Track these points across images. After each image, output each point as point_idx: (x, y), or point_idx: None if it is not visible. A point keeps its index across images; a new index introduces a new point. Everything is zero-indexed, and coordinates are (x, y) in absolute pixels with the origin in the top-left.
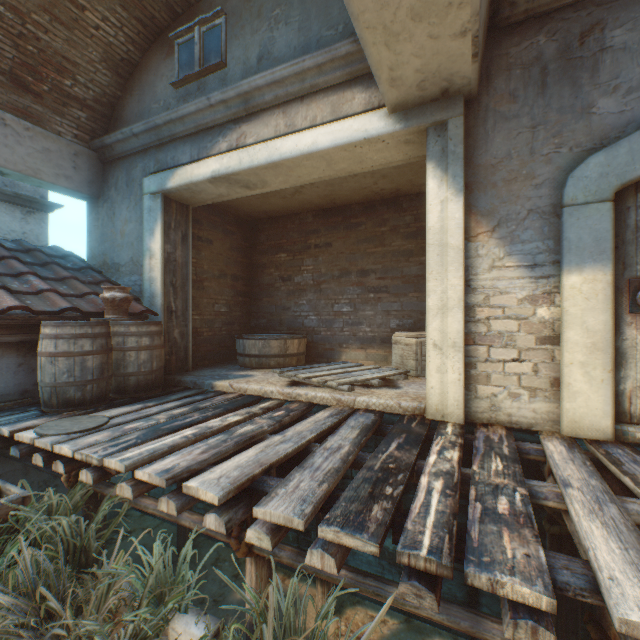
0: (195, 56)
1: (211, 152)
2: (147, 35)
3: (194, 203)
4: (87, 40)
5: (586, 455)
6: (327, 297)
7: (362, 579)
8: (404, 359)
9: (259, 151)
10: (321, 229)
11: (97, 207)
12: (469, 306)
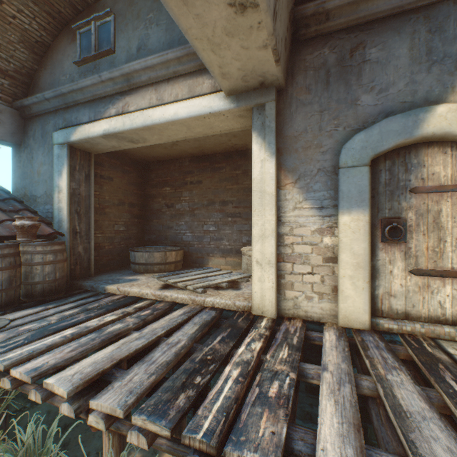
0: (92, 43)
1: (104, 115)
2: (56, 24)
3: (95, 151)
4: (6, 26)
5: (348, 342)
6: (199, 220)
7: (176, 446)
8: (248, 266)
9: (137, 117)
10: (195, 170)
11: (19, 152)
12: (280, 235)
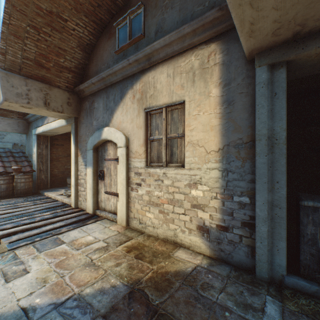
0: None
1: (44, 123)
2: None
3: (49, 135)
4: None
5: (75, 216)
6: None
7: None
8: None
9: (48, 126)
10: None
11: (27, 136)
12: (78, 175)
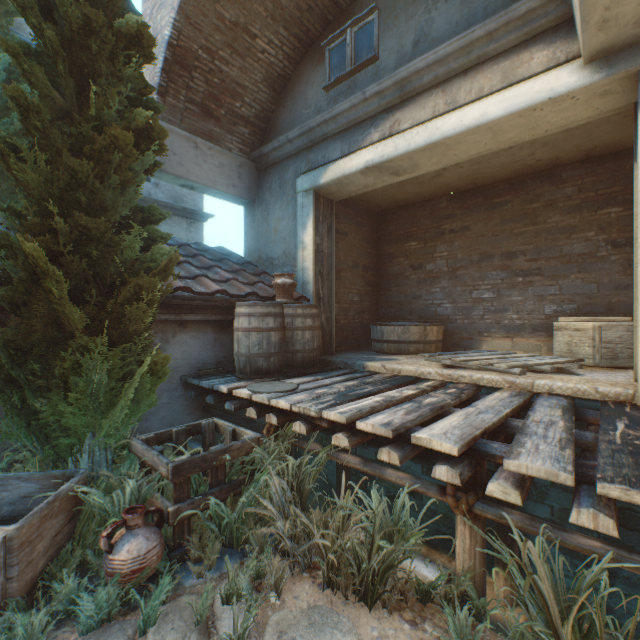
0: (347, 57)
1: (362, 144)
2: (300, 49)
3: (338, 197)
4: (254, 64)
5: None
6: (464, 283)
7: (626, 554)
8: (573, 346)
9: (417, 134)
10: (456, 213)
11: (253, 210)
12: None
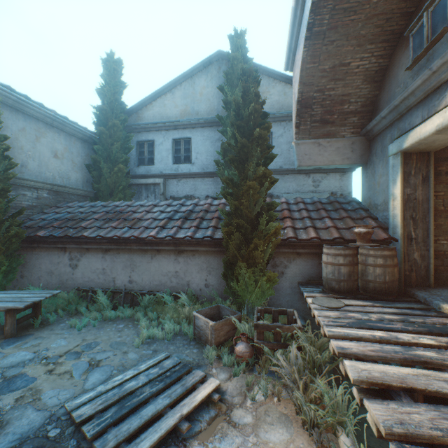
0: (422, 37)
1: (437, 108)
2: (389, 45)
3: (433, 149)
4: (352, 78)
5: None
6: None
7: None
8: None
9: None
10: None
11: (365, 169)
12: None
